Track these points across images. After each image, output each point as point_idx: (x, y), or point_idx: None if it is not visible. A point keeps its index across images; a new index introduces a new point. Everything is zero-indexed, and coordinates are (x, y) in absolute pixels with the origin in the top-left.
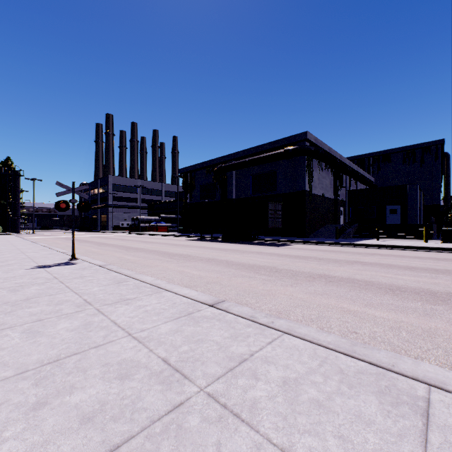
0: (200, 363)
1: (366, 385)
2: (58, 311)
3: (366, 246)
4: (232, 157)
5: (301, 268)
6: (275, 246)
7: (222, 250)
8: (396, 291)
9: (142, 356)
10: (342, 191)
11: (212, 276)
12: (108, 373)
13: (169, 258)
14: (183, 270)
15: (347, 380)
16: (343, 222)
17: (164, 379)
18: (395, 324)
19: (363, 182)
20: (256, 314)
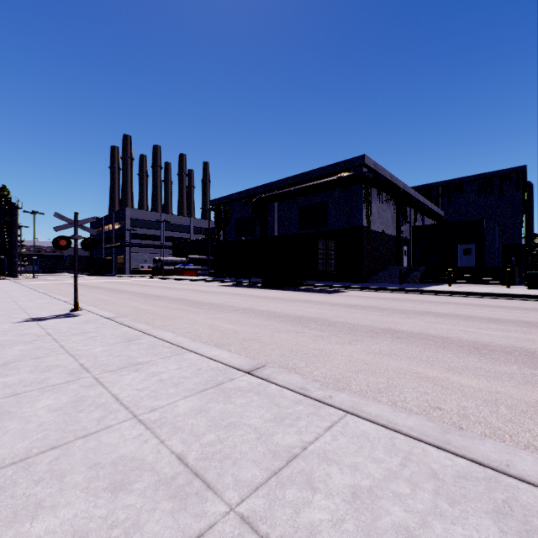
0: (230, 462)
1: (474, 500)
2: (42, 380)
3: (437, 292)
4: (274, 186)
5: (360, 321)
6: (326, 293)
7: (262, 298)
8: (483, 350)
9: (148, 451)
10: (406, 226)
11: (249, 331)
12: (96, 480)
13: (196, 308)
14: (214, 324)
15: (446, 490)
16: (407, 265)
17: (178, 491)
18: (490, 396)
19: (430, 216)
20: (308, 385)
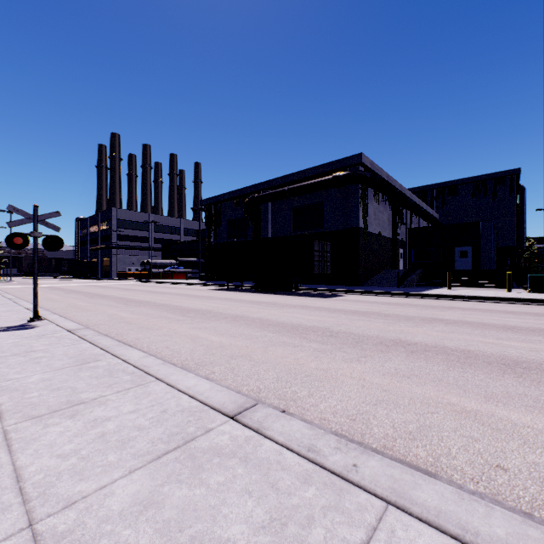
0: None
1: None
2: None
3: (438, 296)
4: (267, 186)
5: (364, 330)
6: (323, 298)
7: (255, 303)
8: (516, 368)
9: None
10: (402, 229)
11: (239, 345)
12: None
13: (181, 315)
14: (198, 335)
15: None
16: (403, 267)
17: None
18: None
19: (426, 219)
20: (319, 441)
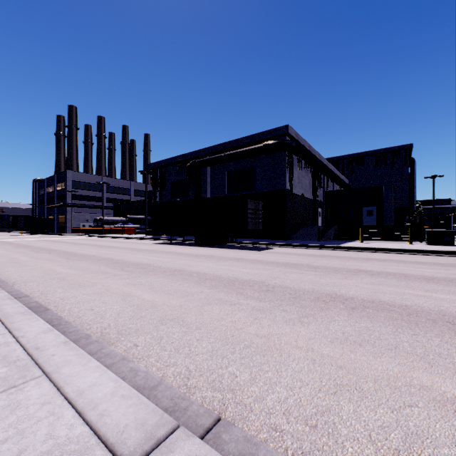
0: None
1: None
2: None
3: (355, 249)
4: (206, 152)
5: (299, 283)
6: (255, 251)
7: (194, 256)
8: None
9: None
10: (320, 191)
11: (172, 304)
12: None
13: (119, 269)
14: (131, 293)
15: None
16: (321, 224)
17: None
18: None
19: (339, 183)
20: None
